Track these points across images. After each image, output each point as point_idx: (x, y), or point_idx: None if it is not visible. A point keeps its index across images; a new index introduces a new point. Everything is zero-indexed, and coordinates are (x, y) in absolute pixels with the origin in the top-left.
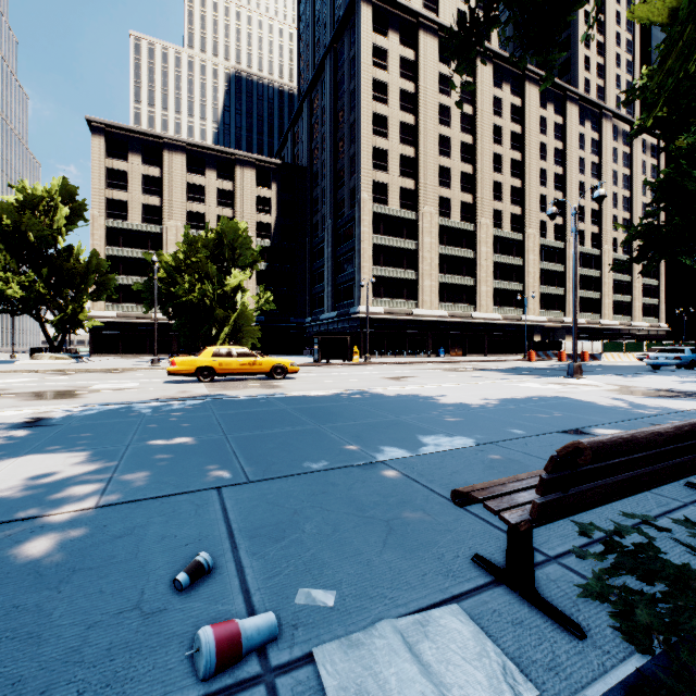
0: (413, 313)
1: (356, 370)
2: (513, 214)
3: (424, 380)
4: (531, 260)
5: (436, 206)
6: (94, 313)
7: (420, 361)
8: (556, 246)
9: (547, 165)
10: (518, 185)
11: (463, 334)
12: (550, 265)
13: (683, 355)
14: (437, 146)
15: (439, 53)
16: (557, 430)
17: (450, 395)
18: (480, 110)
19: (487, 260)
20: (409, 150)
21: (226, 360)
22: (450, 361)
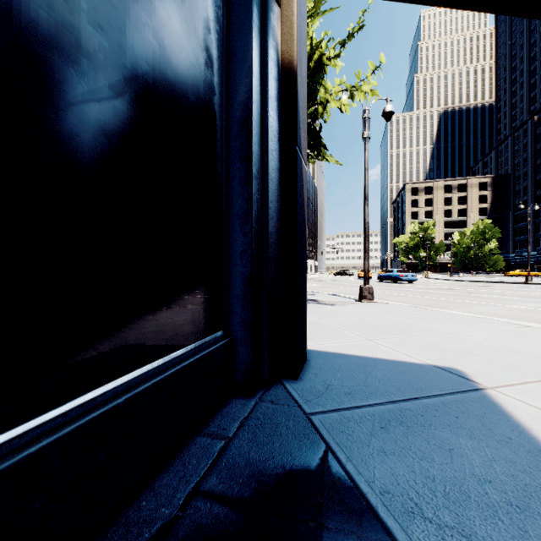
0: None
1: None
2: None
3: None
4: None
5: None
6: None
7: None
8: None
9: None
10: None
11: None
12: None
13: None
14: None
15: None
16: None
17: None
18: None
19: None
20: None
21: (522, 272)
22: None
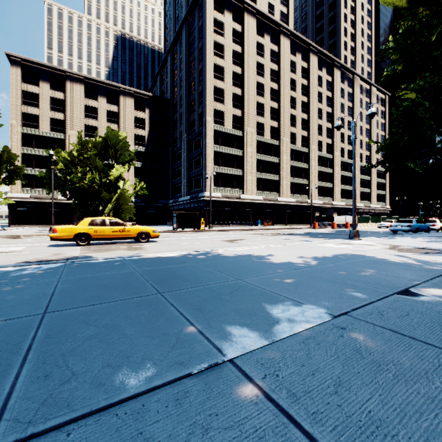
0: (240, 197)
1: (202, 235)
2: (303, 136)
3: (251, 242)
4: (313, 165)
5: (255, 128)
6: (12, 195)
7: (245, 229)
8: (328, 157)
9: (322, 106)
10: (305, 117)
11: (272, 211)
12: (324, 169)
13: (412, 224)
14: (256, 89)
15: (257, 29)
16: (392, 291)
17: (276, 254)
18: (282, 68)
19: (287, 164)
20: (238, 90)
21: (100, 228)
22: (265, 229)
